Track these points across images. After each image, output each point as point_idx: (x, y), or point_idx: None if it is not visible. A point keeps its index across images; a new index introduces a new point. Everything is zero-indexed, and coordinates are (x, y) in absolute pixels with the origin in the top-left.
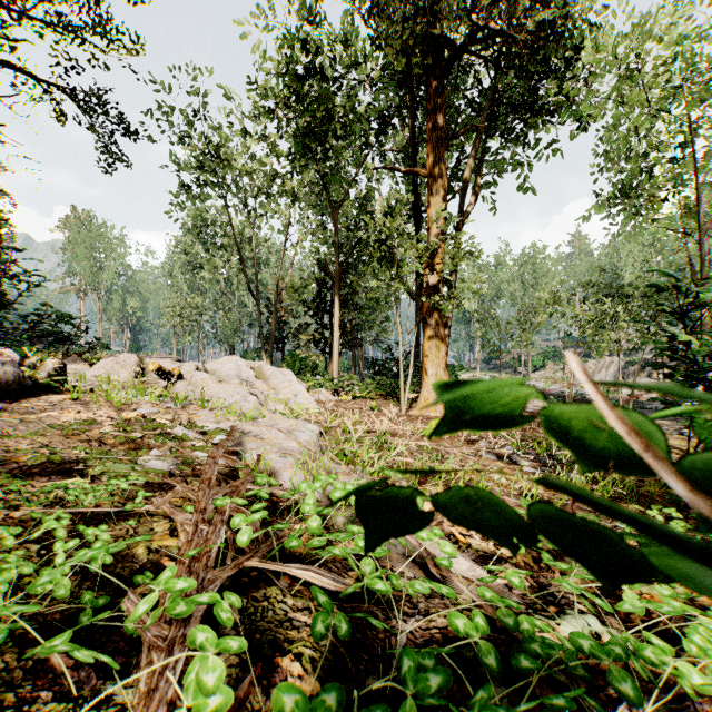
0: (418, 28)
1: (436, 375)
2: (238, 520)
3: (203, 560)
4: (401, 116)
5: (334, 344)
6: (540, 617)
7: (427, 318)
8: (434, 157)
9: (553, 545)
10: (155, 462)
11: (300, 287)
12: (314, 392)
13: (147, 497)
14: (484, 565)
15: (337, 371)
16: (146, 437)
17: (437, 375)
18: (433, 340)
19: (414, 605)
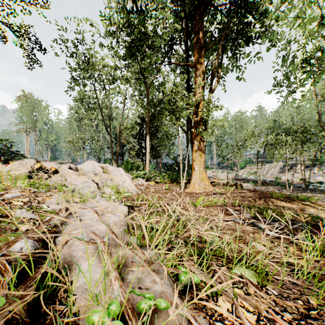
0: None
1: (199, 171)
2: None
3: None
4: (180, 39)
5: (146, 155)
6: None
7: (195, 141)
8: (198, 56)
9: None
10: None
11: (130, 128)
12: (136, 179)
13: None
14: None
15: (148, 169)
16: None
17: (200, 171)
18: (197, 153)
19: None
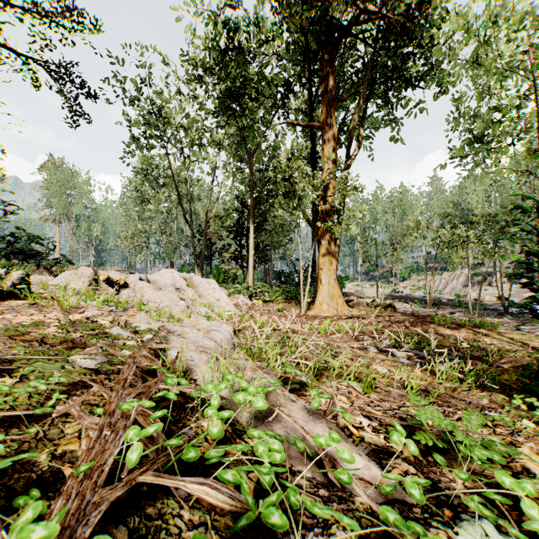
0: (315, 10)
1: (329, 284)
2: (132, 433)
3: (93, 476)
4: (301, 83)
5: (249, 260)
6: (437, 524)
7: (322, 239)
8: (327, 113)
9: (441, 442)
10: (84, 360)
11: (224, 216)
12: (233, 297)
13: (68, 396)
14: (377, 460)
15: (252, 280)
16: (84, 337)
17: (329, 284)
18: (326, 257)
19: (312, 513)
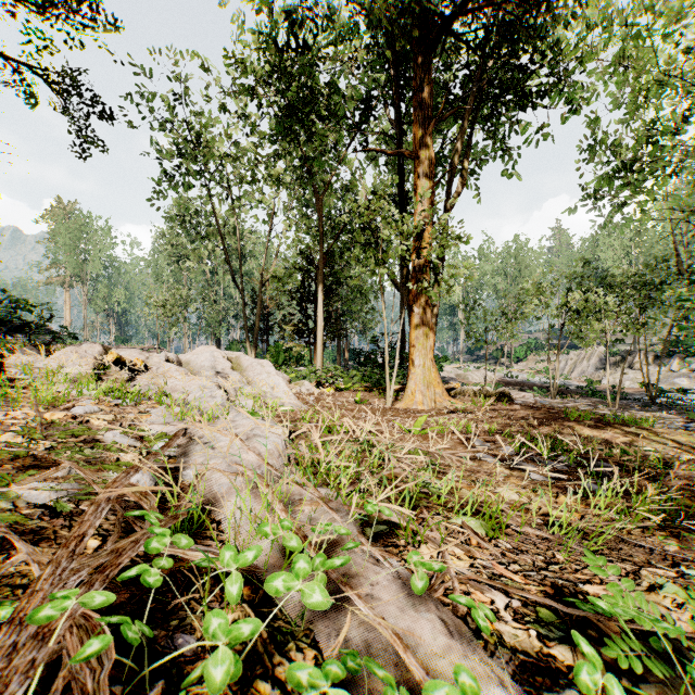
0: None
1: (424, 366)
2: None
3: None
4: (386, 98)
5: (318, 334)
6: None
7: (414, 306)
8: (421, 137)
9: (653, 659)
10: (36, 492)
11: (284, 277)
12: (296, 383)
13: None
14: (533, 691)
15: (321, 362)
16: (57, 448)
17: (425, 366)
18: (420, 330)
19: None
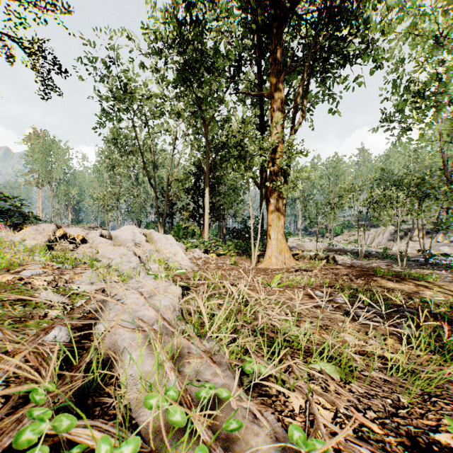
0: None
1: (277, 239)
2: None
3: None
4: (251, 58)
5: (205, 217)
6: None
7: (271, 198)
8: (275, 83)
9: None
10: None
11: (183, 179)
12: (190, 251)
13: None
14: None
15: (207, 236)
16: None
17: (278, 239)
18: (275, 214)
19: None
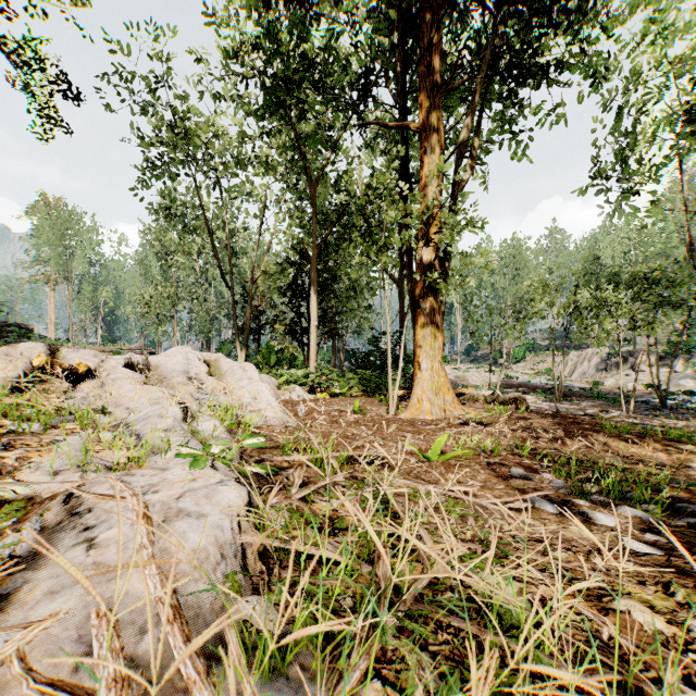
0: None
1: (432, 370)
2: None
3: None
4: (386, 71)
5: (311, 334)
6: None
7: (421, 301)
8: (429, 107)
9: None
10: None
11: (275, 272)
12: (286, 389)
13: None
14: None
15: (314, 364)
16: None
17: (433, 370)
18: (427, 328)
19: None
